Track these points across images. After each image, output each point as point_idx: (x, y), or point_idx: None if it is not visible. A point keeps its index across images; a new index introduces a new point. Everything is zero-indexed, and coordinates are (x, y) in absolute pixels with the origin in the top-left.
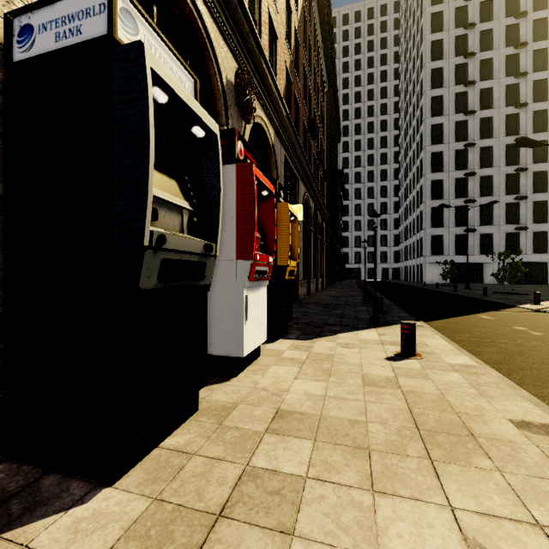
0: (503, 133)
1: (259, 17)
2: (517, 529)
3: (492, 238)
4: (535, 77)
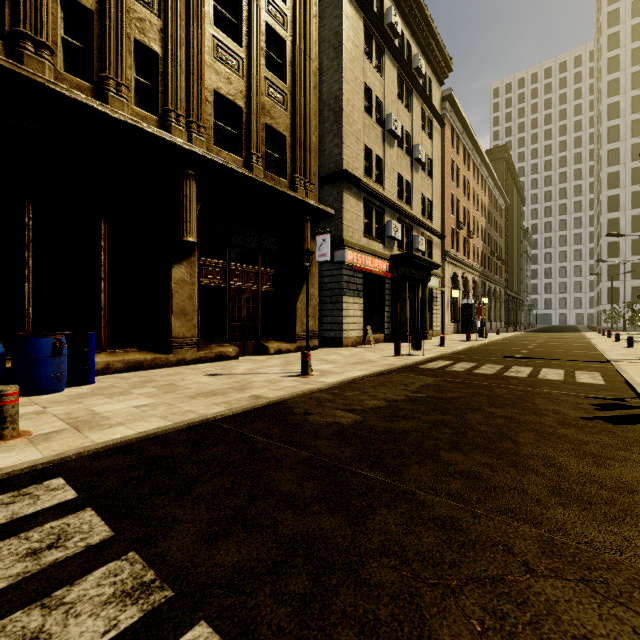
0: None
1: (474, 252)
2: (501, 334)
3: None
4: None
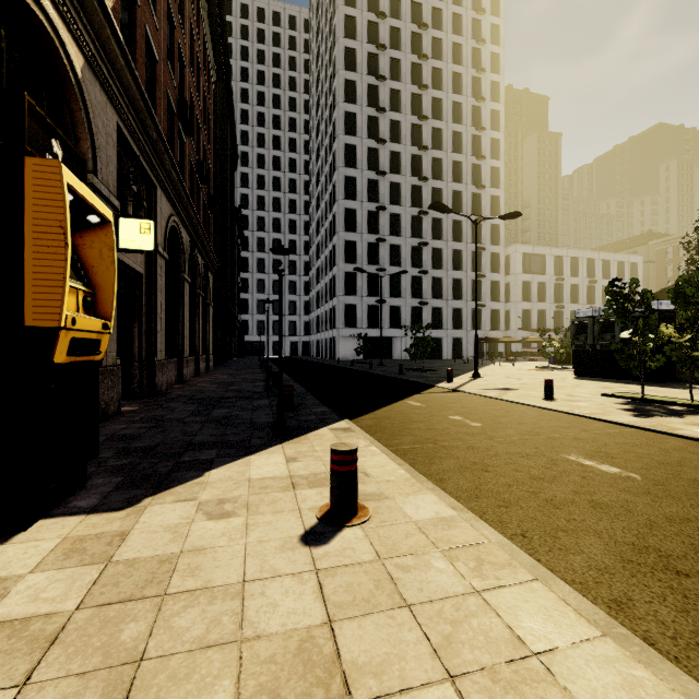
0: (409, 203)
1: None
2: None
3: (401, 311)
4: (434, 154)
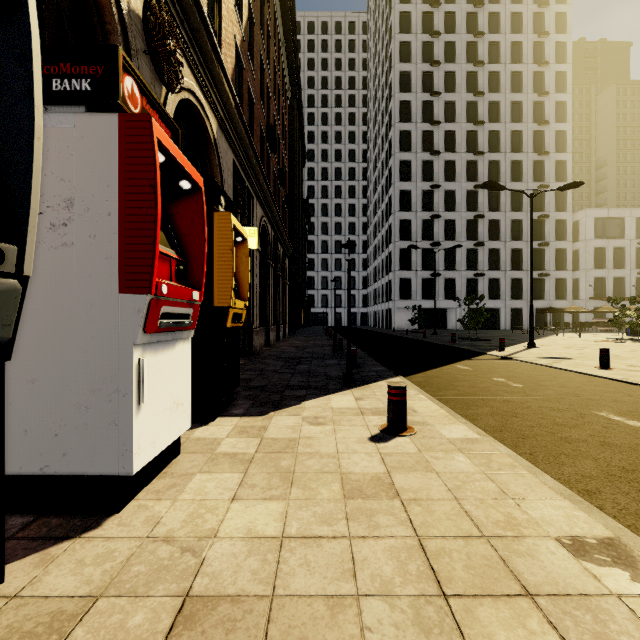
0: (464, 178)
1: None
2: None
3: (455, 283)
4: (491, 128)
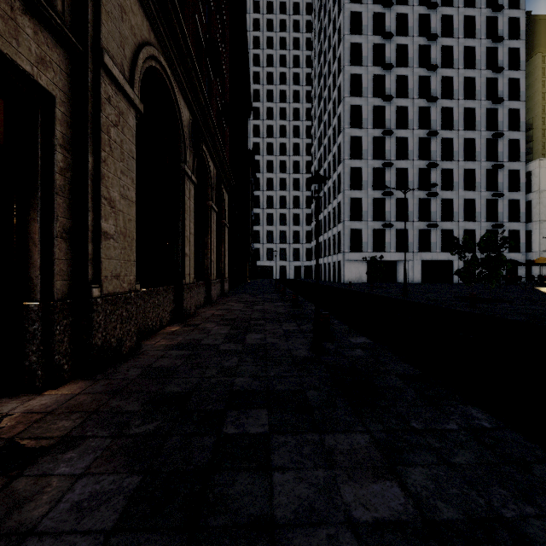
0: (416, 125)
1: None
2: None
3: (407, 234)
4: (443, 73)
